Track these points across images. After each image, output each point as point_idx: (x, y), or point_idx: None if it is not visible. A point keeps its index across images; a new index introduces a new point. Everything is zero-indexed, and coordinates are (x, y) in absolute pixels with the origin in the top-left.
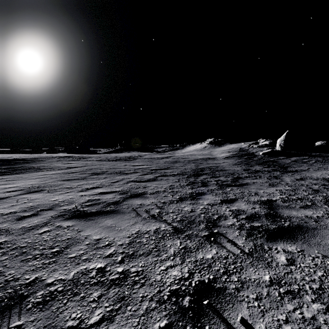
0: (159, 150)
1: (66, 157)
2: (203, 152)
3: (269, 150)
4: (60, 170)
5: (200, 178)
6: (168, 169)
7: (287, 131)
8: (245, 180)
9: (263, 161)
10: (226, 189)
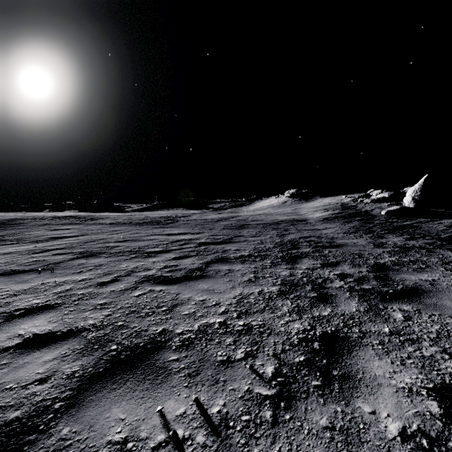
0: (215, 206)
1: (64, 218)
2: (283, 210)
3: (396, 208)
4: (31, 245)
5: (300, 267)
6: (231, 242)
7: (426, 176)
8: (404, 274)
9: (394, 225)
10: (391, 314)
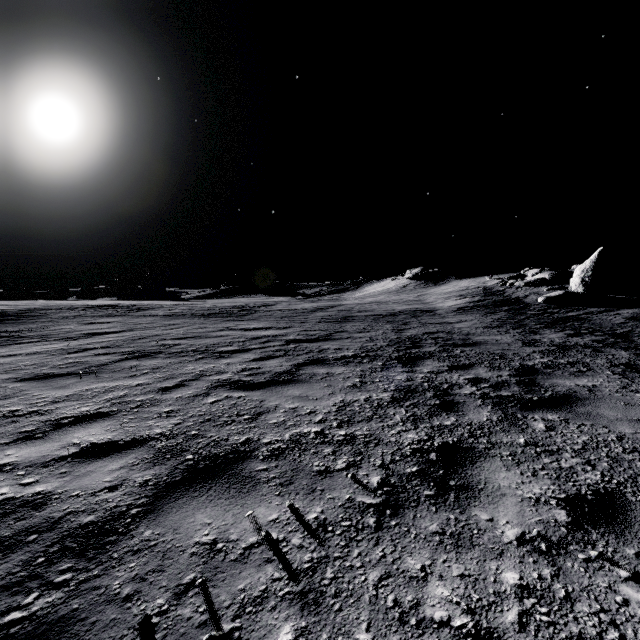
0: (307, 292)
1: (100, 308)
2: (403, 298)
3: (559, 293)
4: (61, 343)
5: (421, 370)
6: (330, 340)
7: (601, 250)
8: (556, 378)
9: (554, 317)
10: (530, 424)
